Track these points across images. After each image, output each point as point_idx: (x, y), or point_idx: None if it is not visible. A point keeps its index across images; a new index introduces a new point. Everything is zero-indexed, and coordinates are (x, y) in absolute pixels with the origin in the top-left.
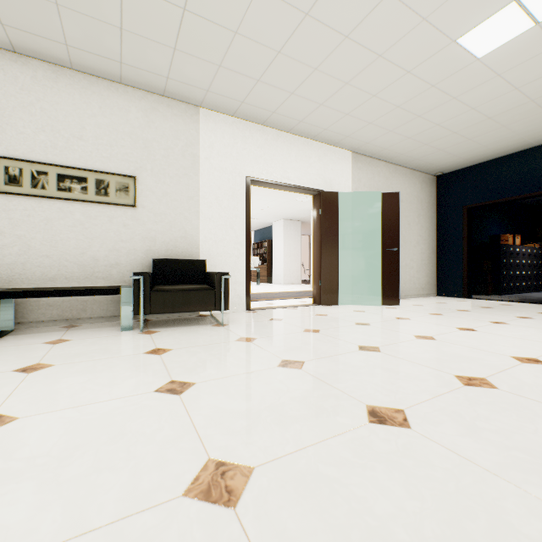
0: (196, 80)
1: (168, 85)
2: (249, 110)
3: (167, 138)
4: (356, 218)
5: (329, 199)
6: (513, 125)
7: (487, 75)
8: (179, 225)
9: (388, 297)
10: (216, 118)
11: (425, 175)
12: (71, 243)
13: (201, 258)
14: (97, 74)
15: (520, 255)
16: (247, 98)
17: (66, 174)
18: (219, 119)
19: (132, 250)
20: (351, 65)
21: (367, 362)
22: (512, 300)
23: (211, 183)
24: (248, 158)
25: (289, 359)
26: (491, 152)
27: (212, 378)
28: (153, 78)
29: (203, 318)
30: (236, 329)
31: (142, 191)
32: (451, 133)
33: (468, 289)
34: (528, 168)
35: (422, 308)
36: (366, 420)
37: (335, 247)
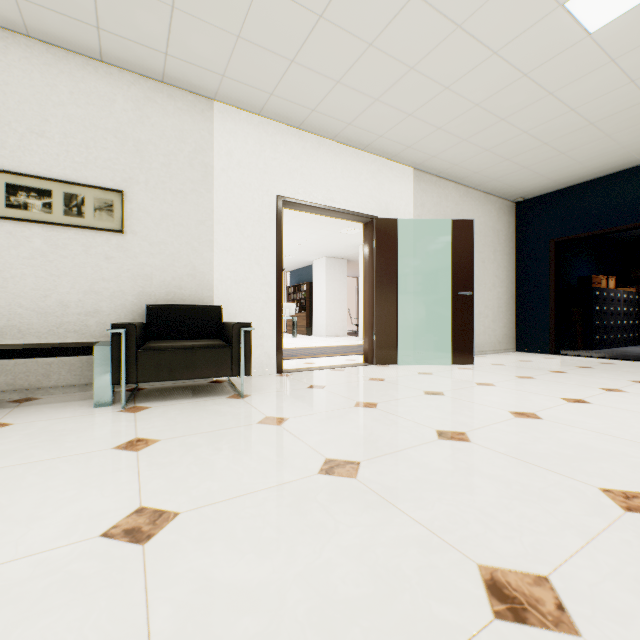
0: (207, 58)
1: (167, 65)
2: (280, 106)
3: (168, 140)
4: (419, 253)
5: (385, 228)
6: (620, 135)
7: (597, 60)
8: (186, 259)
9: (460, 354)
10: (236, 116)
11: (502, 201)
12: (28, 282)
13: (216, 304)
14: (66, 45)
15: (615, 301)
16: (278, 88)
17: (20, 184)
18: (241, 118)
19: (118, 292)
20: (418, 40)
21: (455, 463)
22: (611, 356)
23: (229, 203)
24: (280, 172)
25: (336, 458)
26: (587, 171)
27: (210, 502)
28: (146, 54)
29: (217, 386)
30: (261, 402)
31: (133, 212)
32: (541, 144)
33: (556, 343)
34: (632, 191)
35: (504, 369)
36: (487, 610)
37: (393, 290)
